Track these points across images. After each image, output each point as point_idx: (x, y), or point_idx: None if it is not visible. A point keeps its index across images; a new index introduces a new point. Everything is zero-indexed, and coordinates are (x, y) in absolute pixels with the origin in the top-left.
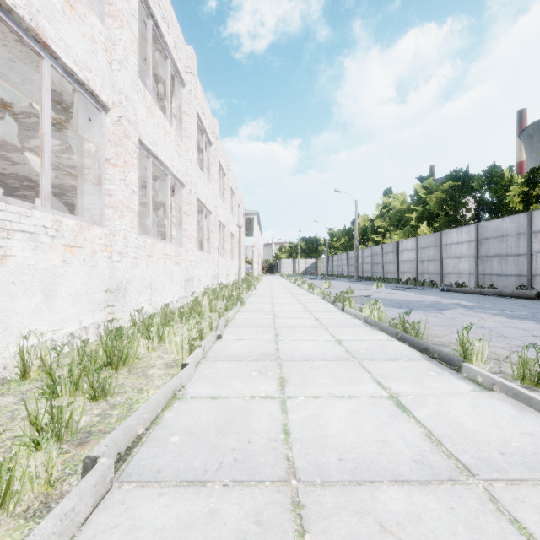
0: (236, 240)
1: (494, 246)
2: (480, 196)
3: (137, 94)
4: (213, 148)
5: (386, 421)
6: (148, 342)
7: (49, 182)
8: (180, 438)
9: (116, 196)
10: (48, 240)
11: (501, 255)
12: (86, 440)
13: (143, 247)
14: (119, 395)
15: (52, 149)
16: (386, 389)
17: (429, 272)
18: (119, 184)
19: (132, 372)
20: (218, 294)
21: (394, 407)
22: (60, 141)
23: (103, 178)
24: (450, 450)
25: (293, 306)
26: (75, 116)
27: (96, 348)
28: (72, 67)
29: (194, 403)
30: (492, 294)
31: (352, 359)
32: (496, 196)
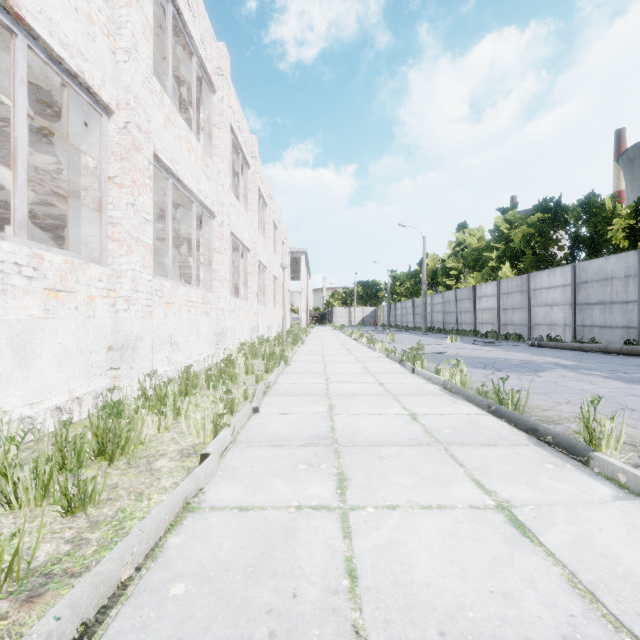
0: (280, 285)
1: (595, 292)
2: (575, 230)
3: (150, 95)
4: (252, 171)
5: (501, 553)
6: (159, 419)
7: (25, 204)
8: (188, 587)
9: (122, 225)
10: (22, 282)
11: (605, 302)
12: (40, 590)
13: (159, 292)
14: (107, 504)
15: (47, 169)
16: (491, 493)
17: (514, 323)
18: (126, 210)
19: (132, 464)
20: (257, 351)
21: (508, 527)
22: (55, 158)
23: (104, 202)
24: (616, 613)
25: (350, 366)
26: (71, 123)
27: (83, 430)
28: (58, 51)
29: (214, 519)
30: (595, 350)
31: (434, 443)
32: (595, 230)
